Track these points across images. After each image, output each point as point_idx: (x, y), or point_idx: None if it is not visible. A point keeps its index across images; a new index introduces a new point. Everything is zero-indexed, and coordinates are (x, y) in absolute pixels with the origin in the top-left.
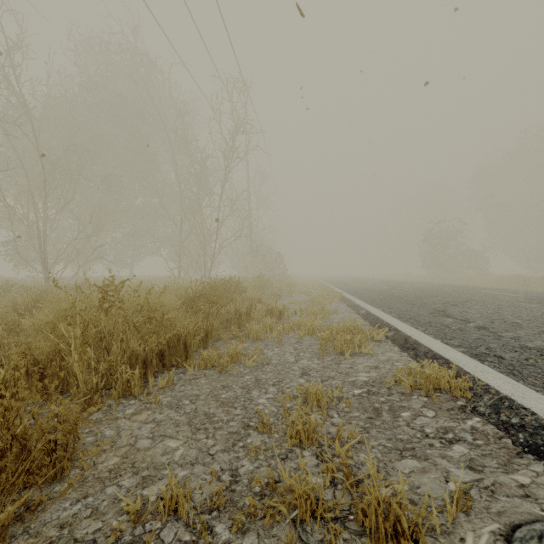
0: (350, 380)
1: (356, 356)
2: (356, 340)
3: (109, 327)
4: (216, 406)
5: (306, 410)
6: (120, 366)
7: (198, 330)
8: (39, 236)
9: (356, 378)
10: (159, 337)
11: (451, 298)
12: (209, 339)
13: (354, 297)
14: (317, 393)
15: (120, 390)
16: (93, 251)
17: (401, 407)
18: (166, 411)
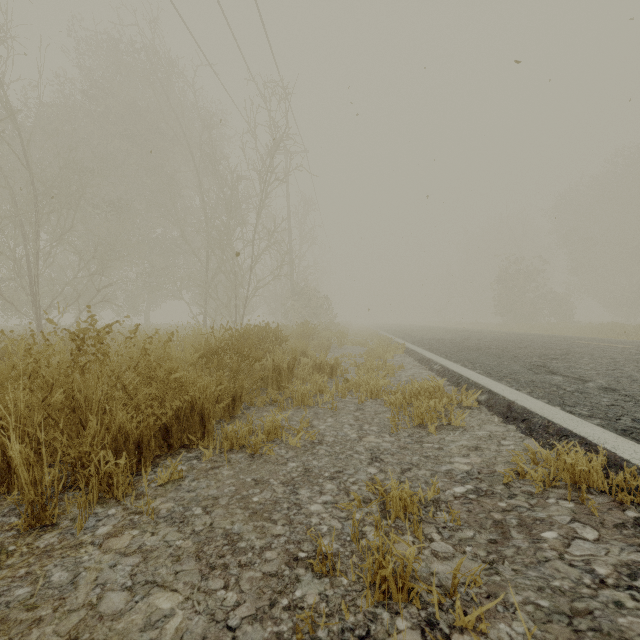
0: (444, 469)
1: (443, 430)
2: (439, 406)
3: (86, 392)
4: (243, 519)
5: (396, 538)
6: (97, 453)
7: (222, 393)
8: (30, 274)
9: (452, 466)
10: (163, 406)
11: (546, 350)
12: (238, 406)
13: (421, 349)
14: (402, 497)
15: (95, 491)
16: (98, 292)
17: (538, 521)
18: (162, 530)
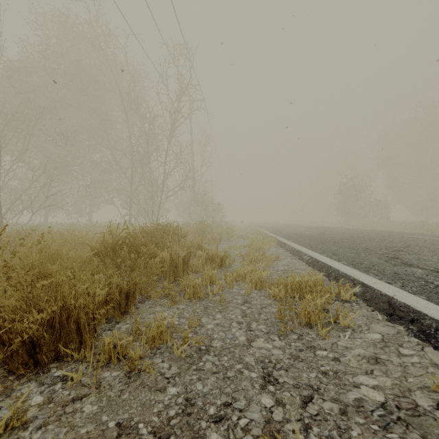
0: (352, 398)
1: (332, 331)
2: (321, 301)
3: None
4: None
5: None
6: None
7: (111, 293)
8: None
9: (360, 393)
10: (29, 317)
11: (388, 243)
12: (131, 301)
13: (290, 242)
14: None
15: None
16: (46, 198)
17: None
18: None
